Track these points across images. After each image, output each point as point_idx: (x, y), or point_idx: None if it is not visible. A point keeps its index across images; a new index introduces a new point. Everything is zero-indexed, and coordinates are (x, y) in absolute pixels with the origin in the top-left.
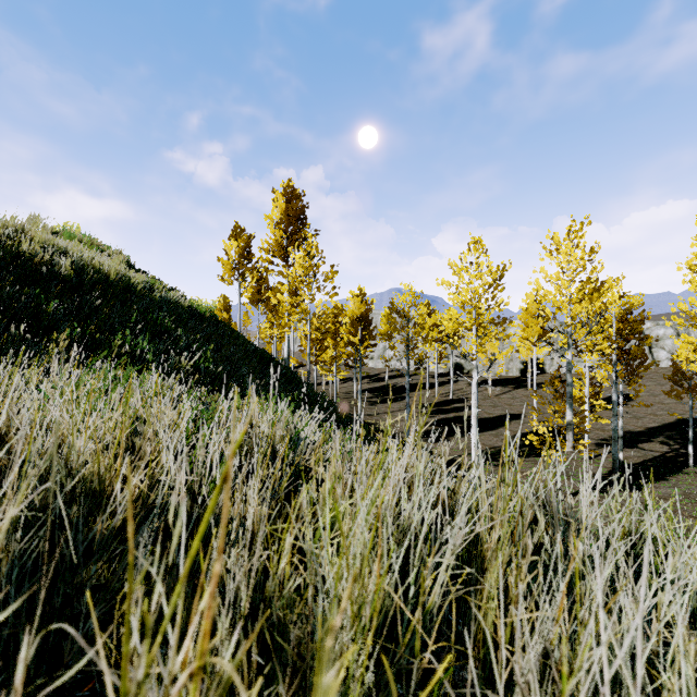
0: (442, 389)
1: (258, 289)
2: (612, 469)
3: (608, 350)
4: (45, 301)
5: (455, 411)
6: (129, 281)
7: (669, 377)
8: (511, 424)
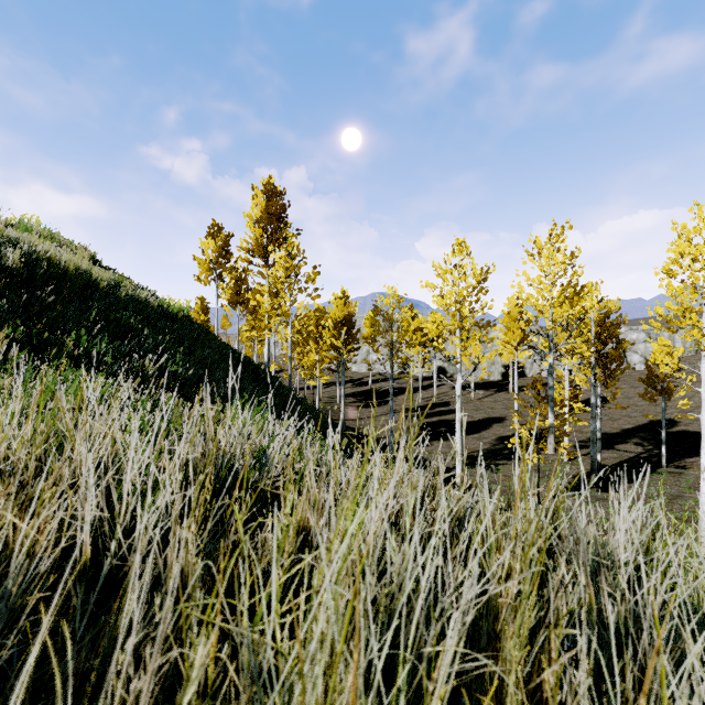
0: (426, 393)
1: (237, 290)
2: (591, 471)
3: (588, 353)
4: None
5: (439, 414)
6: (89, 277)
7: (643, 380)
8: (493, 427)
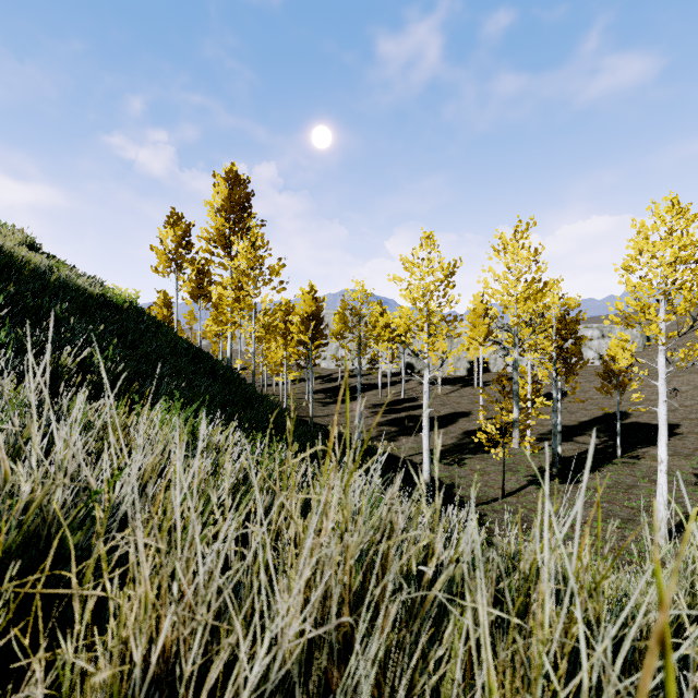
0: (394, 388)
1: (199, 283)
2: (552, 463)
3: (551, 348)
4: None
5: (407, 410)
6: (7, 258)
7: (600, 374)
8: (459, 421)
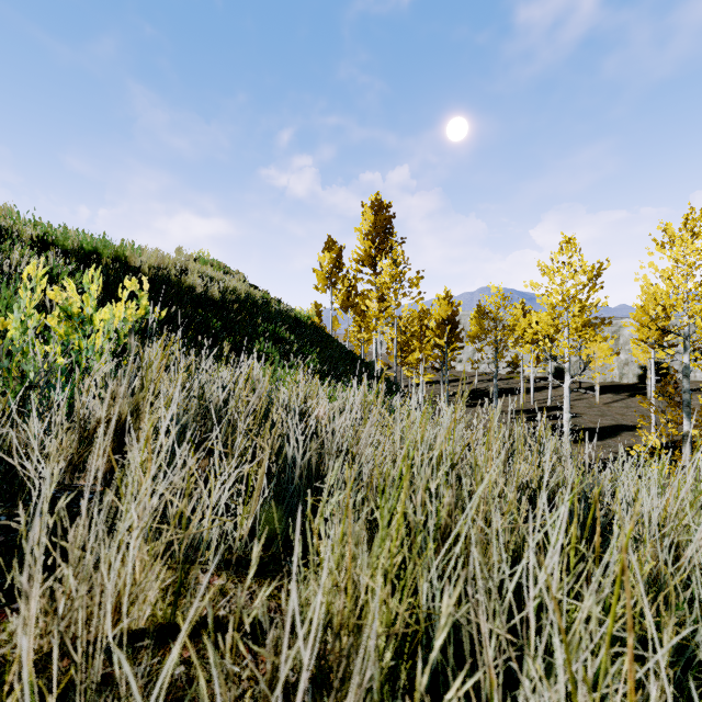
0: (539, 395)
1: (348, 295)
2: None
3: None
4: (207, 317)
5: (554, 418)
6: (254, 298)
7: None
8: (622, 435)
